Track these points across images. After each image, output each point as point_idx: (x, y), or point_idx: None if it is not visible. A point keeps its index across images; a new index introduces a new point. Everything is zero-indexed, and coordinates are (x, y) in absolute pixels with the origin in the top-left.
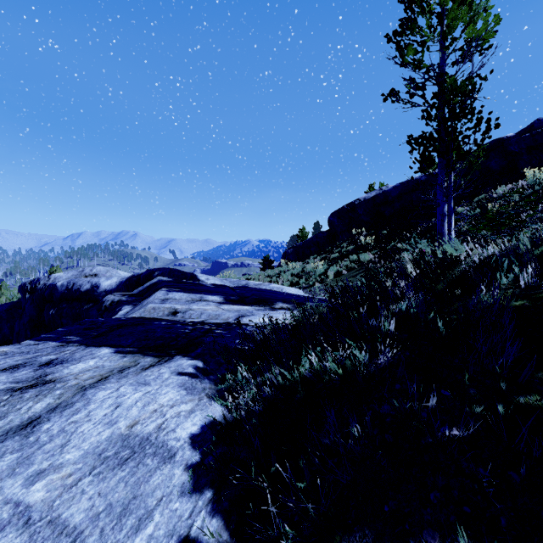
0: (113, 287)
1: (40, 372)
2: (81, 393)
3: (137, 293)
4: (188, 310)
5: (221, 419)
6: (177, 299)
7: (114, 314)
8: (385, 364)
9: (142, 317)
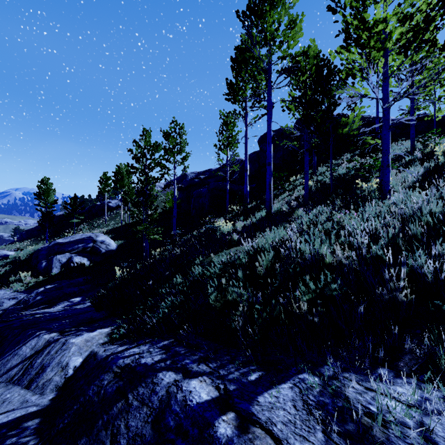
0: None
1: None
2: None
3: None
4: None
5: None
6: None
7: None
8: None
9: None
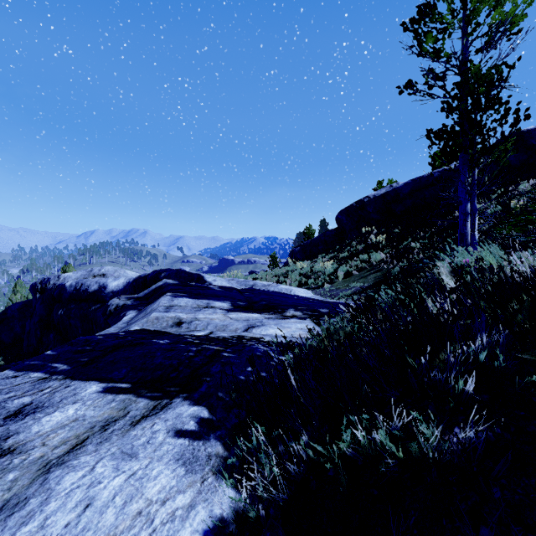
0: (120, 288)
1: (1, 430)
2: (42, 477)
3: (142, 296)
4: (194, 321)
5: (231, 514)
6: (183, 305)
7: (118, 319)
8: (465, 445)
9: (143, 330)
